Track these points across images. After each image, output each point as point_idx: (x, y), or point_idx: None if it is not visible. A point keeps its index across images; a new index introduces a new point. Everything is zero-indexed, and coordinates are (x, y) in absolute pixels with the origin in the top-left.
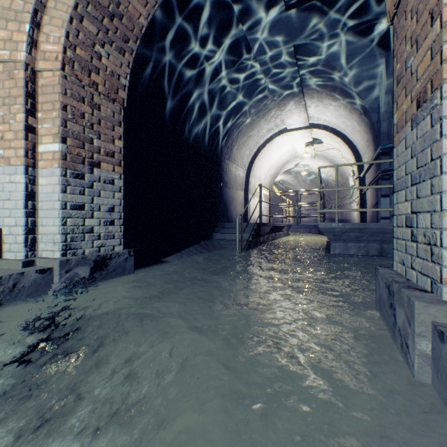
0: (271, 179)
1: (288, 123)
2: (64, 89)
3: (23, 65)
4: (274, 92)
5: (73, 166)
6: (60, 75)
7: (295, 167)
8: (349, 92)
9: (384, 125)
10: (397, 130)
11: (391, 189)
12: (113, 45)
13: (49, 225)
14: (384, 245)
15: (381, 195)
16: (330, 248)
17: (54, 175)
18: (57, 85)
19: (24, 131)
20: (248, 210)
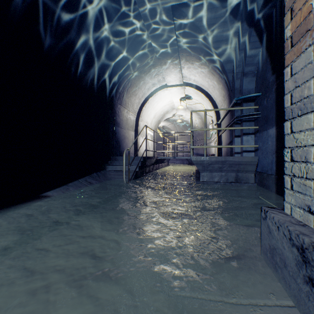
0: (156, 124)
1: (168, 80)
2: None
3: None
4: (156, 50)
5: None
6: None
7: (173, 116)
8: (213, 56)
9: (237, 82)
10: (295, 41)
11: (242, 131)
12: None
13: None
14: (239, 174)
15: (235, 136)
16: (199, 176)
17: None
18: None
19: None
20: (138, 146)
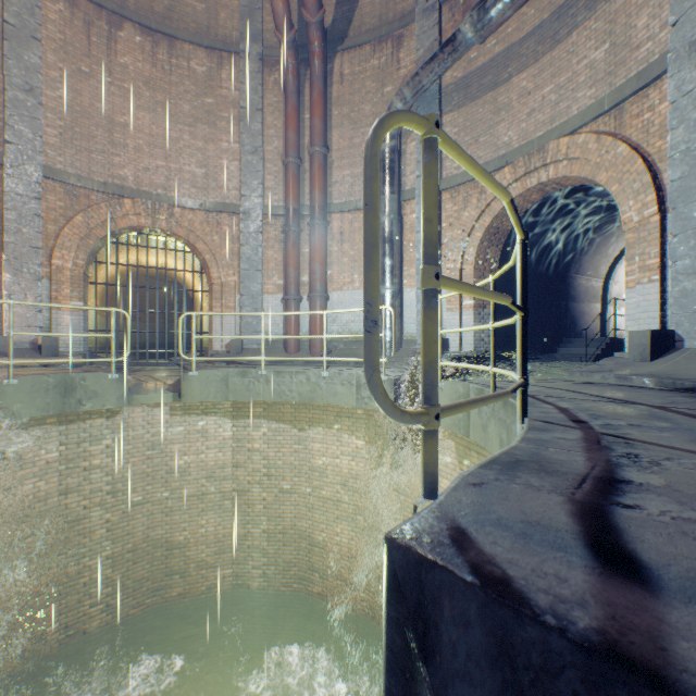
0: None
1: None
2: (473, 275)
3: (458, 269)
4: None
5: (476, 310)
6: (472, 270)
7: None
8: None
9: None
10: None
11: None
12: (493, 245)
13: (467, 337)
14: None
15: None
16: None
17: (469, 315)
18: (471, 275)
19: (459, 297)
20: (607, 324)
